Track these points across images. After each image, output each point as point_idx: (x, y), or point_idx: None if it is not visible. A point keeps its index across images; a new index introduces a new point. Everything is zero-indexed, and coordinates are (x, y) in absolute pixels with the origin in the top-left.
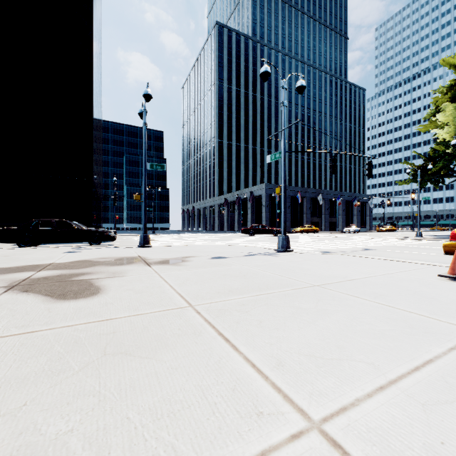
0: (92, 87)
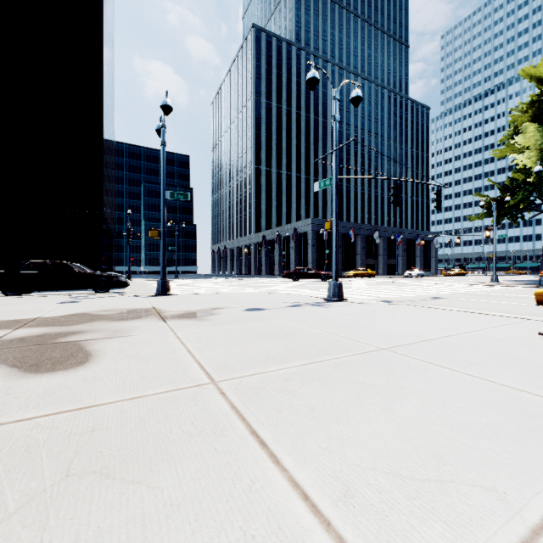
0: (101, 101)
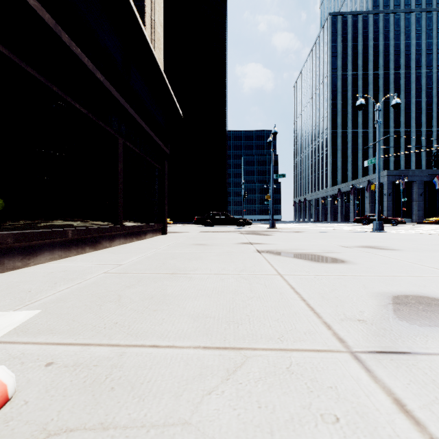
0: (225, 115)
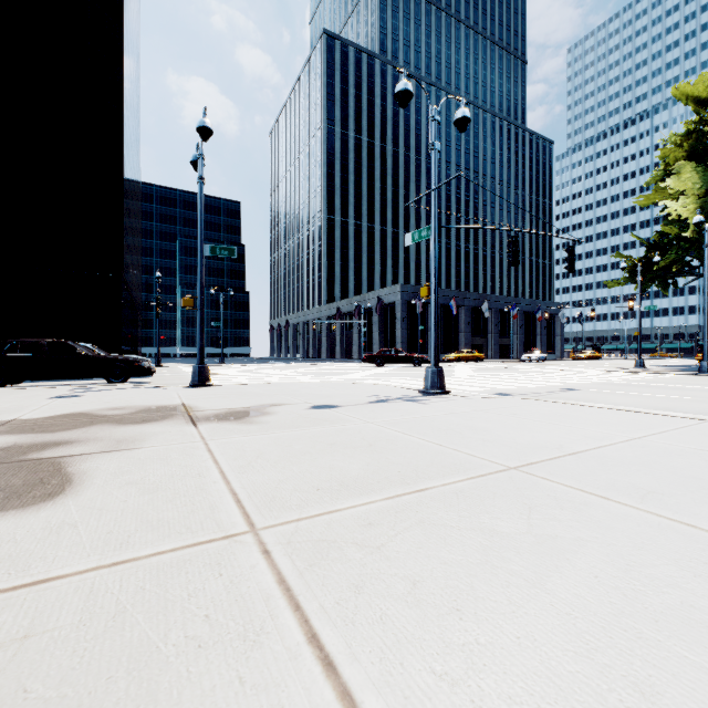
0: (121, 127)
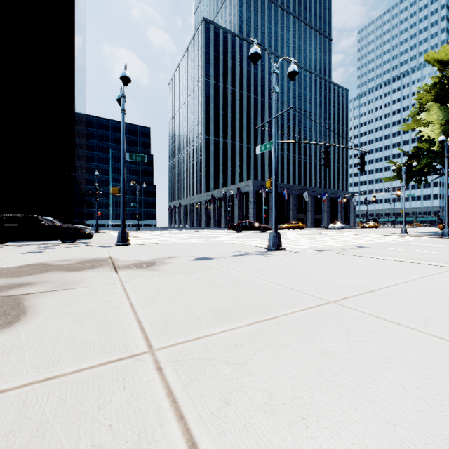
0: (73, 78)
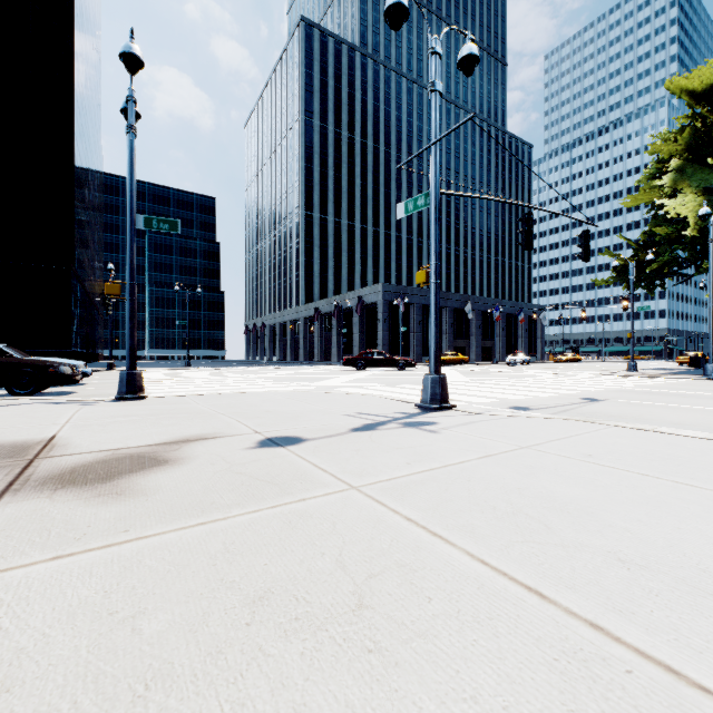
0: (71, 102)
